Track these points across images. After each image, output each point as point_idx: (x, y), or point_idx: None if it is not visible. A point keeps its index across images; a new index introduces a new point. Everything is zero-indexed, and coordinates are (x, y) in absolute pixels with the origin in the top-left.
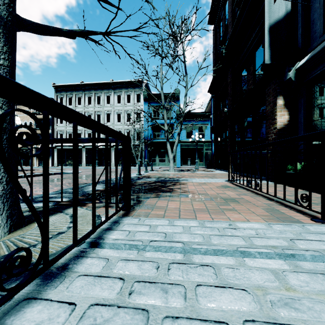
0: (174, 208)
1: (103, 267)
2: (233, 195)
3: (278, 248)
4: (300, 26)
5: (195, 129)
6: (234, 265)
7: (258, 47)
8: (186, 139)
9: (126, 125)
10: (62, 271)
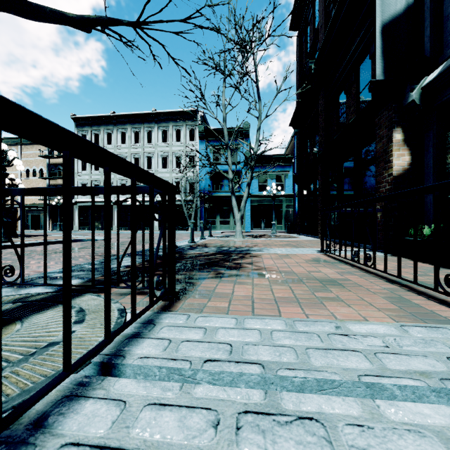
0: (244, 297)
1: (114, 422)
2: (332, 274)
3: (431, 376)
4: (427, 25)
5: (271, 178)
6: (362, 418)
7: (363, 59)
8: (259, 192)
9: (175, 173)
10: (32, 433)
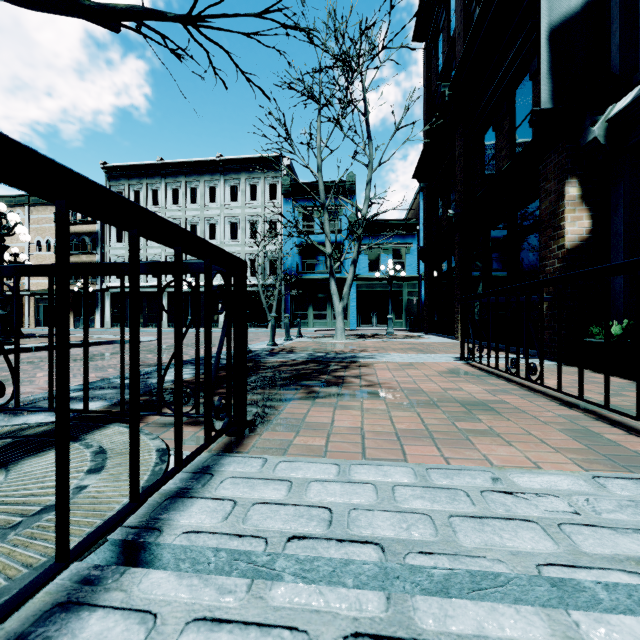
0: (350, 429)
1: None
2: (479, 394)
3: None
4: (616, 28)
5: (386, 253)
6: None
7: (521, 80)
8: (369, 273)
9: (249, 246)
10: None
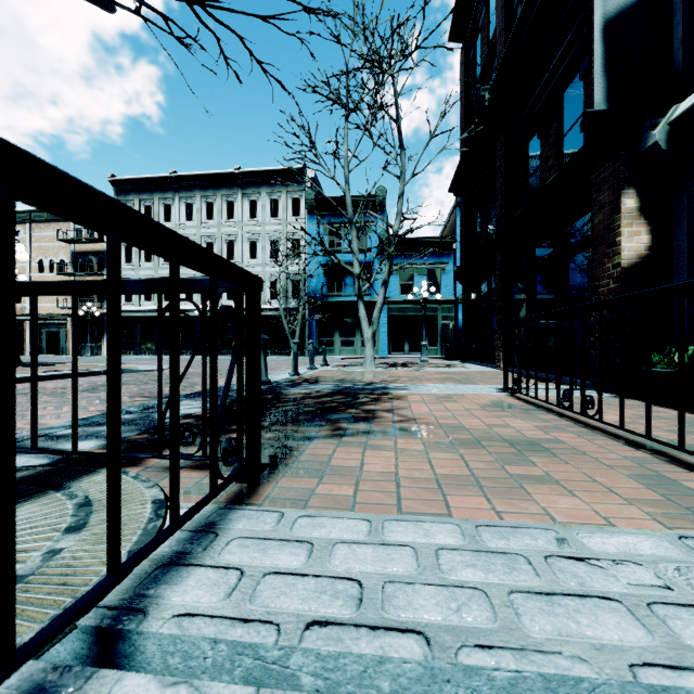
0: (383, 474)
1: None
2: (529, 431)
3: None
4: (679, 20)
5: (419, 274)
6: None
7: (570, 81)
8: (400, 296)
9: (270, 266)
10: None
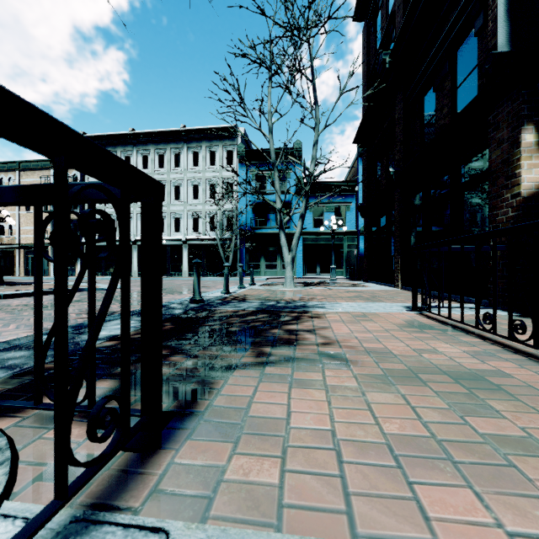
0: (315, 430)
1: None
2: (460, 357)
3: None
4: None
5: (328, 211)
6: None
7: (464, 39)
8: (313, 229)
9: (209, 205)
10: None
